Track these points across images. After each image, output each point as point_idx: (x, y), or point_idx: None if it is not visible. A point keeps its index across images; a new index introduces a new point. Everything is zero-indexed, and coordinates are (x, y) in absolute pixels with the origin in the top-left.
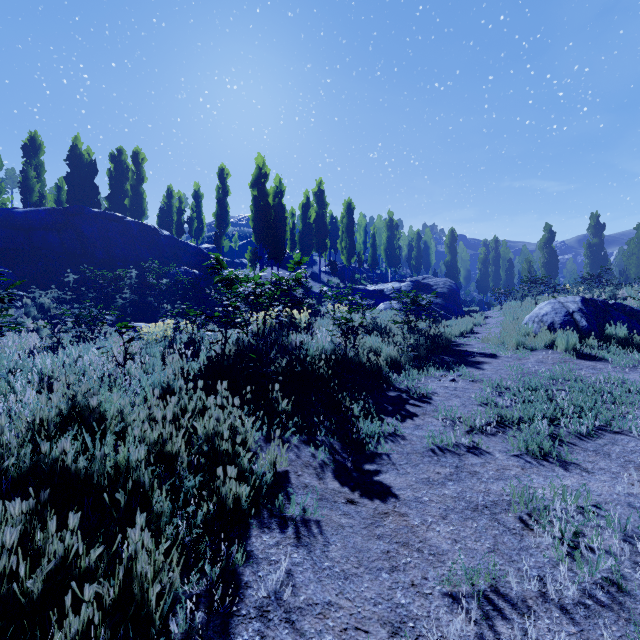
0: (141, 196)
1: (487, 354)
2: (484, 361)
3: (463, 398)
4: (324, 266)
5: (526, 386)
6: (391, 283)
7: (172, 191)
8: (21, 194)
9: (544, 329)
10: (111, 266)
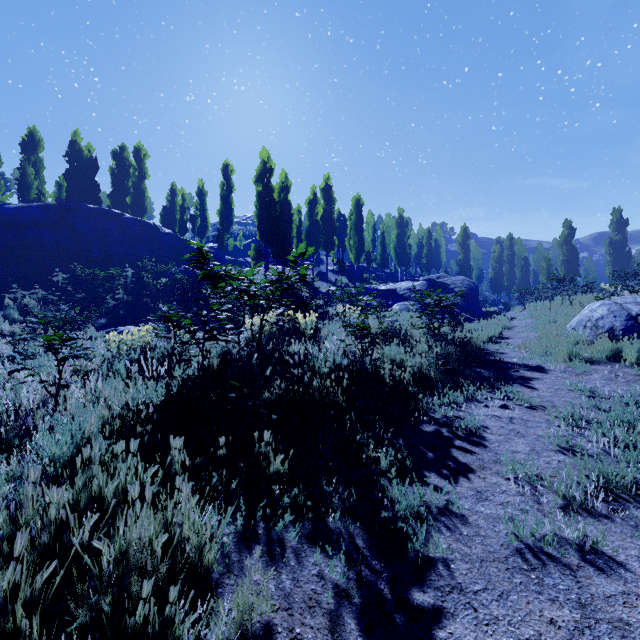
0: (143, 193)
1: (532, 366)
2: (532, 376)
3: (529, 437)
4: (331, 265)
5: (621, 423)
6: (404, 282)
7: (176, 189)
8: (18, 191)
9: (602, 336)
10: (107, 265)
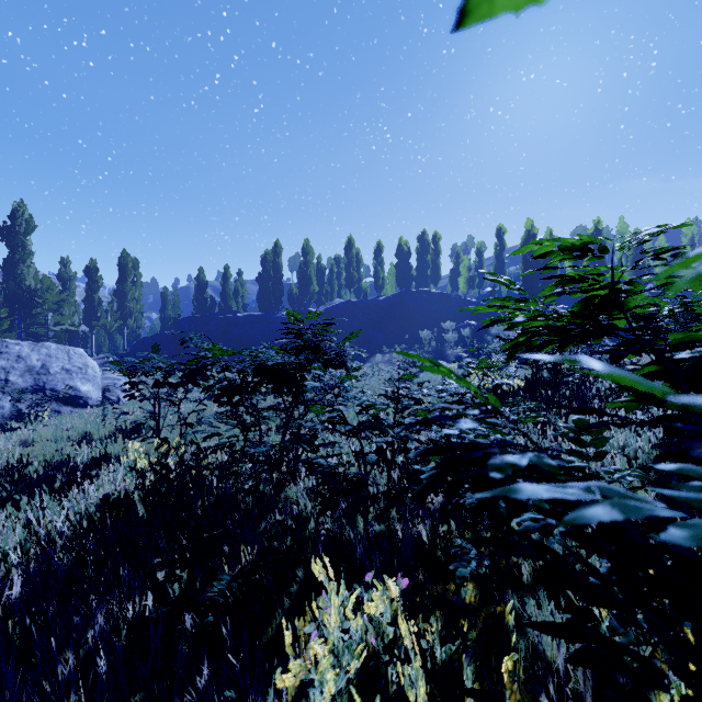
0: (438, 266)
1: None
2: None
3: None
4: None
5: None
6: None
7: (459, 253)
8: (374, 282)
9: None
10: (423, 324)
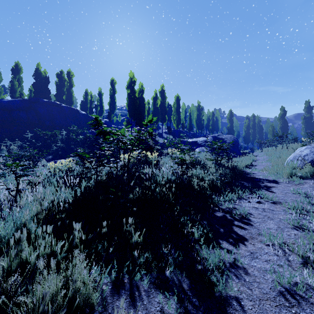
0: (71, 94)
1: (270, 180)
2: (271, 186)
3: (275, 220)
4: (164, 129)
5: None
6: (201, 137)
7: (87, 92)
8: (10, 93)
9: (308, 164)
10: (53, 129)
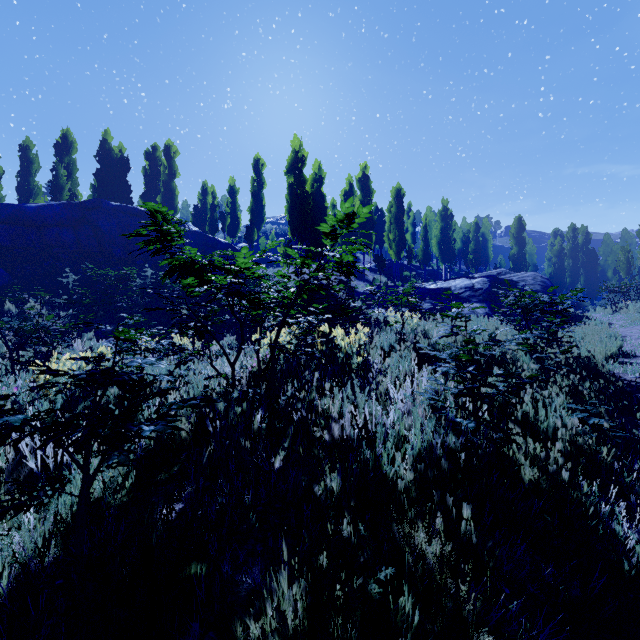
0: (173, 192)
1: None
2: None
3: None
4: (368, 263)
5: None
6: (458, 279)
7: (207, 187)
8: (51, 193)
9: None
10: (129, 265)
